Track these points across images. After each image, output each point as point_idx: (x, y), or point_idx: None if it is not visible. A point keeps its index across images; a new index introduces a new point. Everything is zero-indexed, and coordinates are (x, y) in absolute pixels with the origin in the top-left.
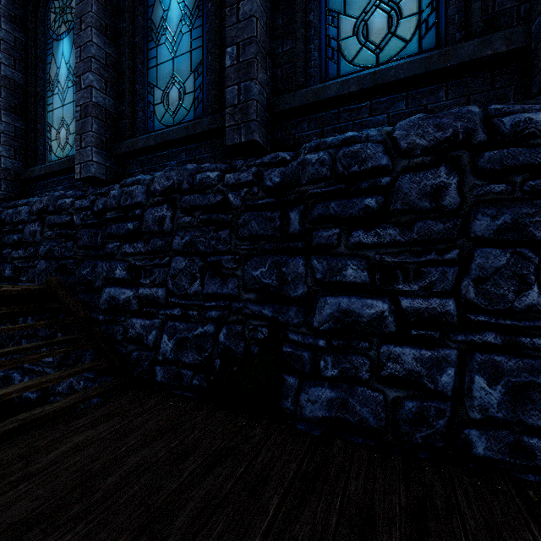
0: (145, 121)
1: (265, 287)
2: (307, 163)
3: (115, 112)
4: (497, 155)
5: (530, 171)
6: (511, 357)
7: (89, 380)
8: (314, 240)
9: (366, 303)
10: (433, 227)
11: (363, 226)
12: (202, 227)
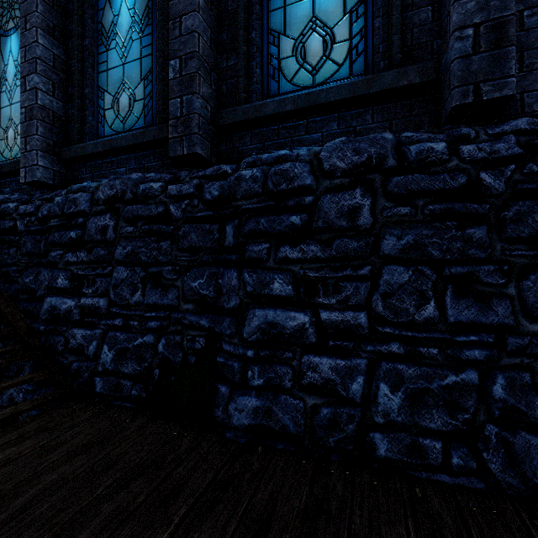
0: (96, 125)
1: (202, 298)
2: (242, 179)
3: (64, 115)
4: (403, 181)
5: (430, 196)
6: (411, 366)
7: (29, 392)
8: (246, 254)
9: (289, 316)
10: (349, 245)
11: (290, 242)
12: (144, 238)
